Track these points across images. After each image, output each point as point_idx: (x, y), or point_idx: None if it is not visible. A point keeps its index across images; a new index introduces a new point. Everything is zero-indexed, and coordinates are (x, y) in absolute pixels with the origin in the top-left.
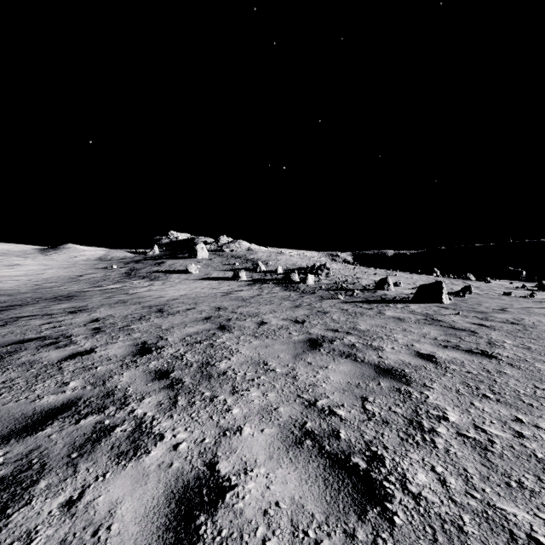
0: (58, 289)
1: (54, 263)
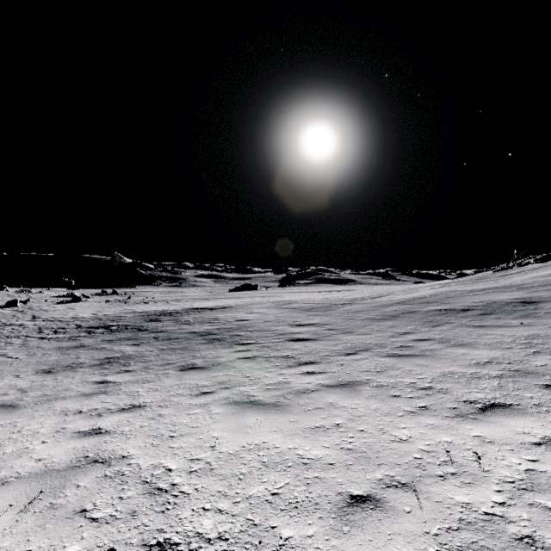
0: None
1: None
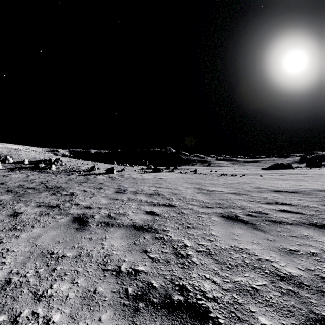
0: None
1: None
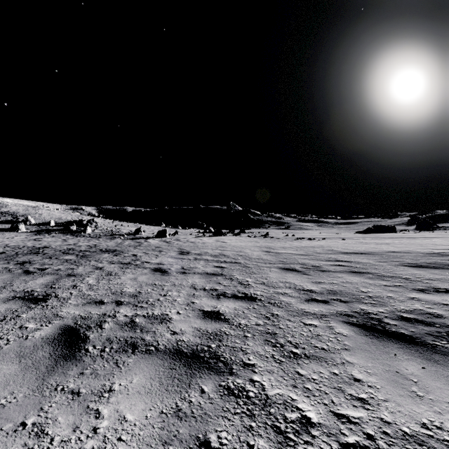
0: None
1: None
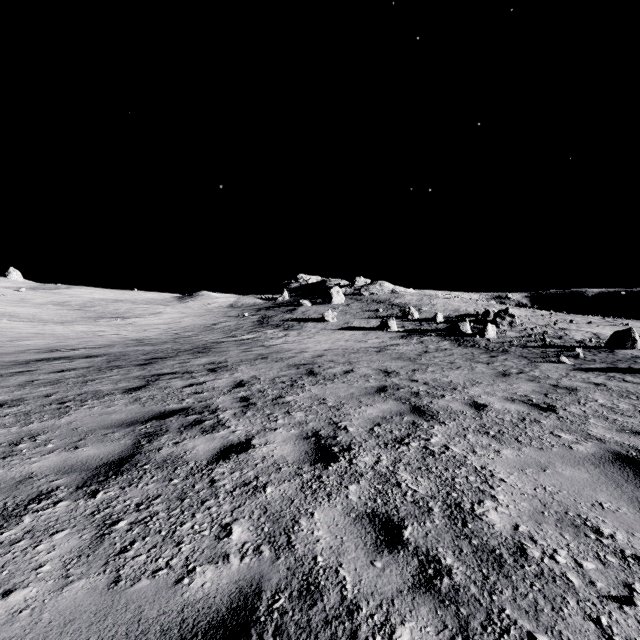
0: (195, 339)
1: (190, 311)
